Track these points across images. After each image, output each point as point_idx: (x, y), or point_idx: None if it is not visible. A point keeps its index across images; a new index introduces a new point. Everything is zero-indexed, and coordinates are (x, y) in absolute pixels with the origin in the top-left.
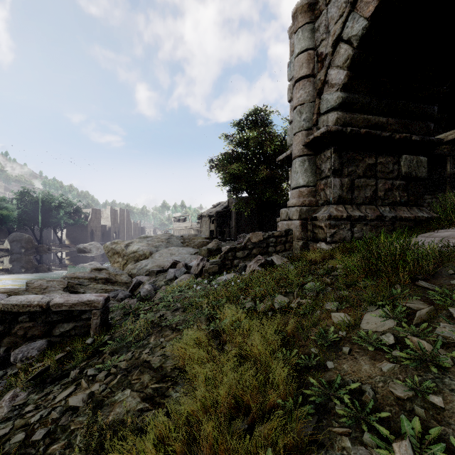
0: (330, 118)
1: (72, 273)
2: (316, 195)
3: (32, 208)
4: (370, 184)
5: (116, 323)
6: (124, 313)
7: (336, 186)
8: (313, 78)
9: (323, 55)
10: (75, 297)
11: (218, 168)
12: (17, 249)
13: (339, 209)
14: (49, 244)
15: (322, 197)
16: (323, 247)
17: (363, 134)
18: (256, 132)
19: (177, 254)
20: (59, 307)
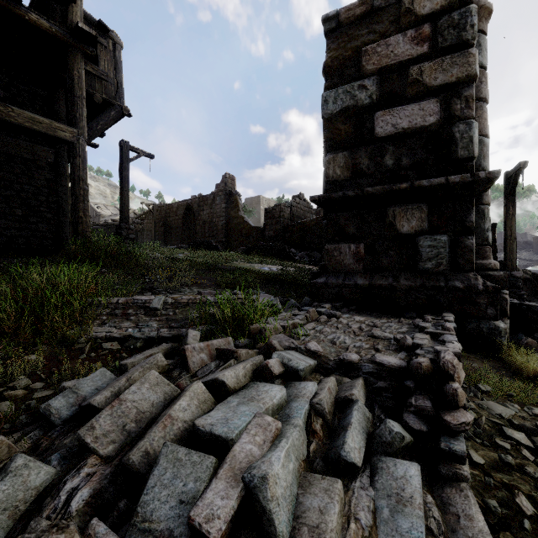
0: None
1: None
2: None
3: None
4: None
5: None
6: None
7: None
8: None
9: None
10: None
11: None
12: None
13: None
14: None
15: None
16: None
17: None
18: None
19: None
20: None
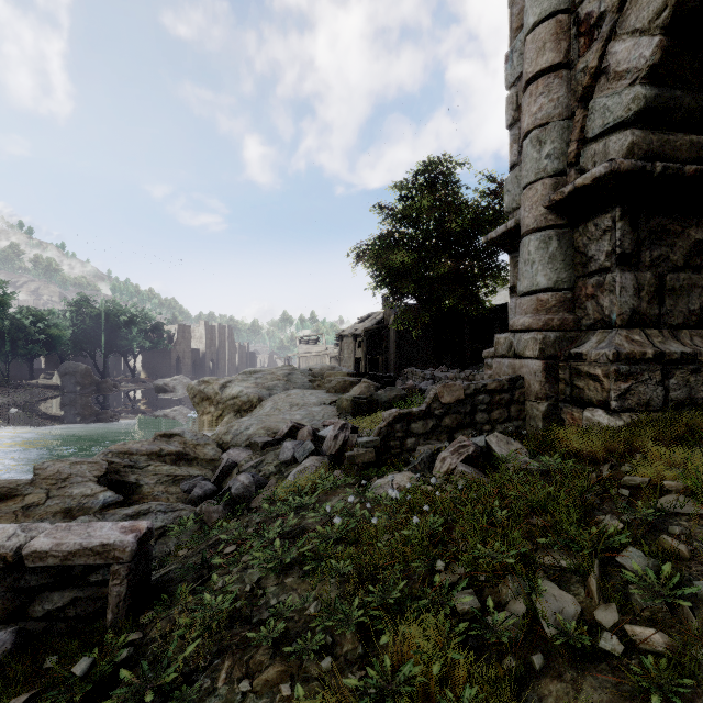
0: (612, 145)
1: (122, 443)
2: (575, 307)
3: (92, 325)
4: (700, 284)
5: (172, 573)
6: (198, 531)
7: (626, 289)
8: (568, 70)
9: (594, 17)
10: (77, 534)
11: (369, 260)
12: (70, 387)
13: (634, 338)
14: (117, 378)
15: (590, 313)
16: (602, 420)
17: (690, 175)
18: (432, 198)
19: (301, 404)
20: (40, 559)
